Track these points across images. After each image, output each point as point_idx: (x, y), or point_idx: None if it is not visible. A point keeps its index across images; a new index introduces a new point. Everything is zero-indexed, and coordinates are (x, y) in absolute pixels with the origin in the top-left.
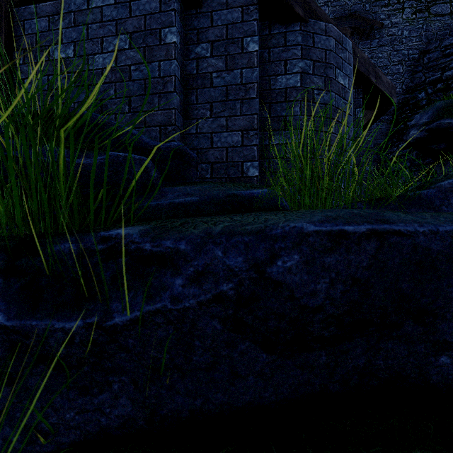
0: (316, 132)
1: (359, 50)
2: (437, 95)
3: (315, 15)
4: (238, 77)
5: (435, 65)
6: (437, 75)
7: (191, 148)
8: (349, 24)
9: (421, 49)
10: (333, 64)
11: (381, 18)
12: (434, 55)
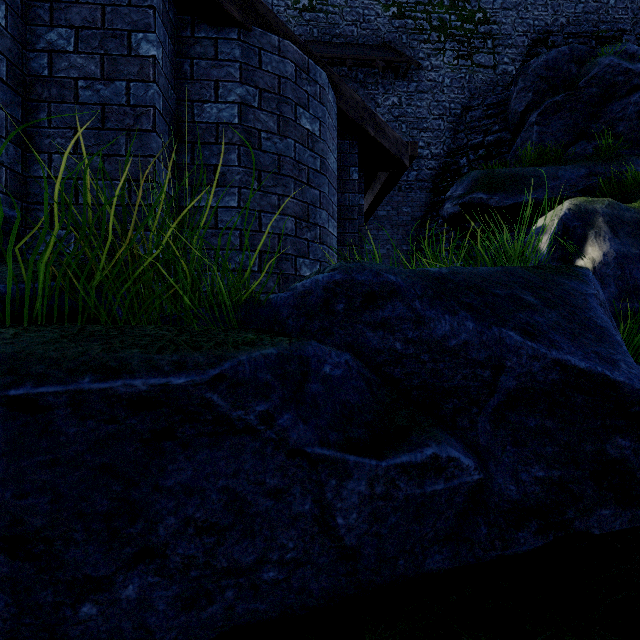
0: (265, 194)
1: (348, 88)
2: (479, 163)
3: (265, 23)
4: (122, 93)
5: (478, 126)
6: (479, 138)
7: (39, 202)
8: (381, 56)
9: (464, 104)
10: (291, 98)
11: (420, 56)
12: (476, 114)
